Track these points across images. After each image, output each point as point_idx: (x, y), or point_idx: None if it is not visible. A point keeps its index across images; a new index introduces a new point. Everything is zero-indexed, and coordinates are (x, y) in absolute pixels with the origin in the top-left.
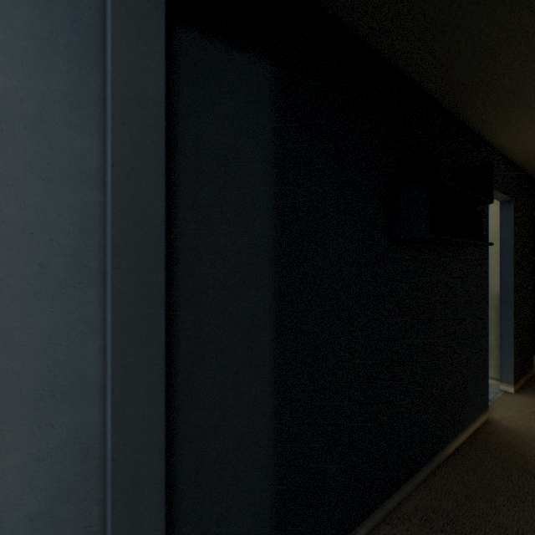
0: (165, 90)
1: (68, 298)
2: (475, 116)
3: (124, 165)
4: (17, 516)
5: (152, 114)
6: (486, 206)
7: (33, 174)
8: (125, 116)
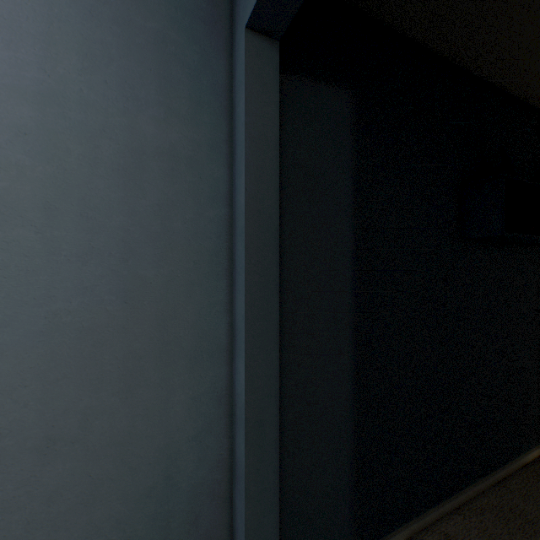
0: (278, 129)
1: (210, 285)
2: None
3: (252, 189)
4: (181, 436)
5: (270, 148)
6: None
7: (190, 198)
8: (253, 152)
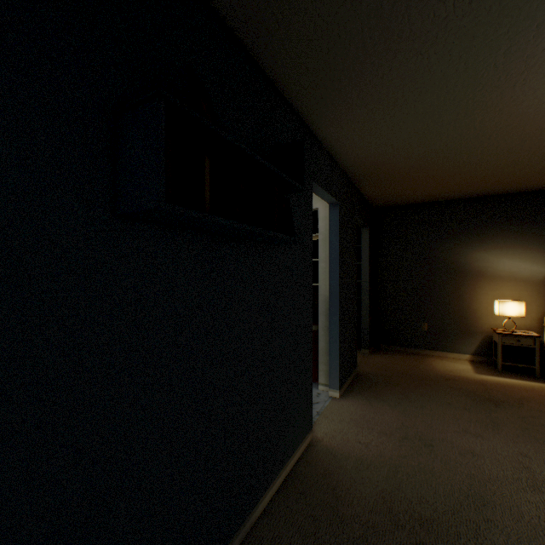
0: None
1: None
2: (290, 83)
3: None
4: None
5: None
6: (311, 202)
7: None
8: None
